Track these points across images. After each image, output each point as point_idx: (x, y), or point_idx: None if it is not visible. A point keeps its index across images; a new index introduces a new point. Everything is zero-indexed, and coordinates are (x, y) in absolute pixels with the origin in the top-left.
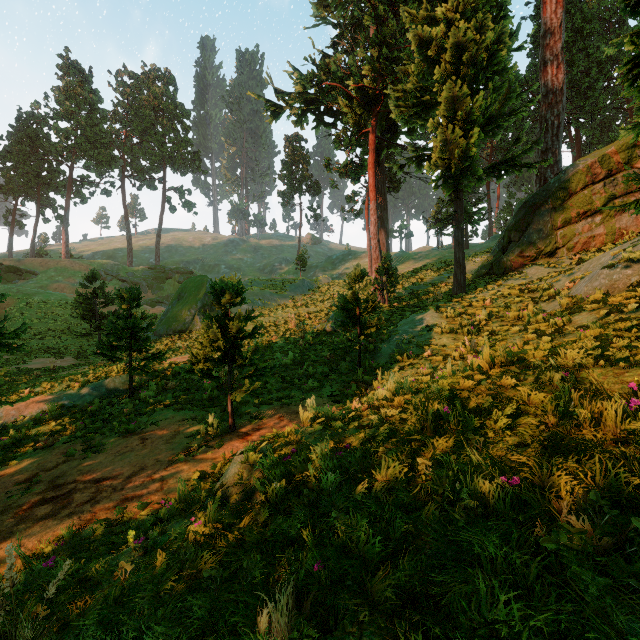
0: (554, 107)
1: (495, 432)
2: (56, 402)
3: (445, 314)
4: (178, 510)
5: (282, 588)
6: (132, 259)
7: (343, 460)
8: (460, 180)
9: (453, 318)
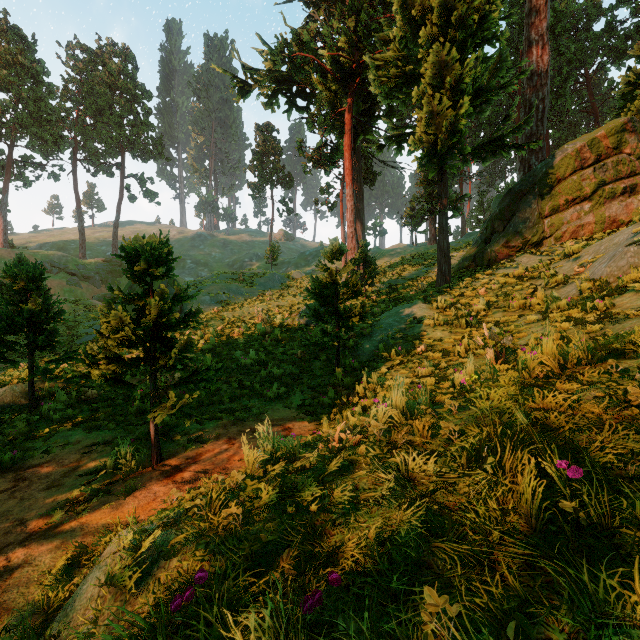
0: (539, 90)
1: None
2: None
3: (435, 304)
4: None
5: None
6: (85, 251)
7: None
8: (446, 159)
9: (444, 309)
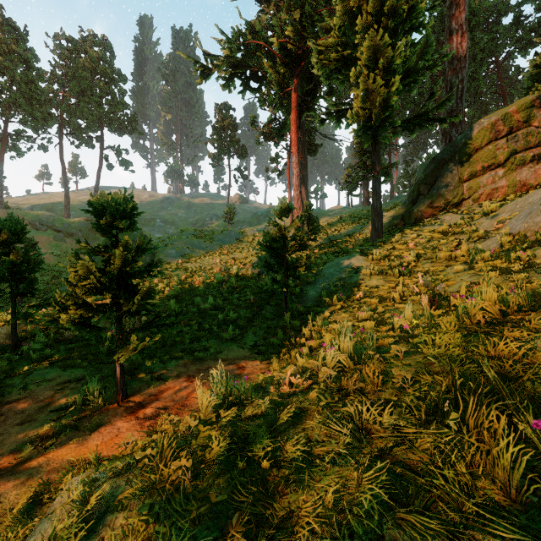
0: (459, 72)
1: None
2: None
3: (371, 256)
4: None
5: None
6: (70, 211)
7: None
8: (379, 131)
9: (379, 260)
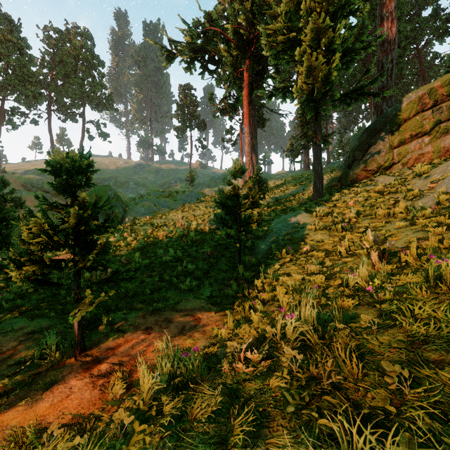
0: (389, 53)
1: None
2: None
3: (314, 213)
4: None
5: None
6: None
7: None
8: (320, 104)
9: (322, 217)
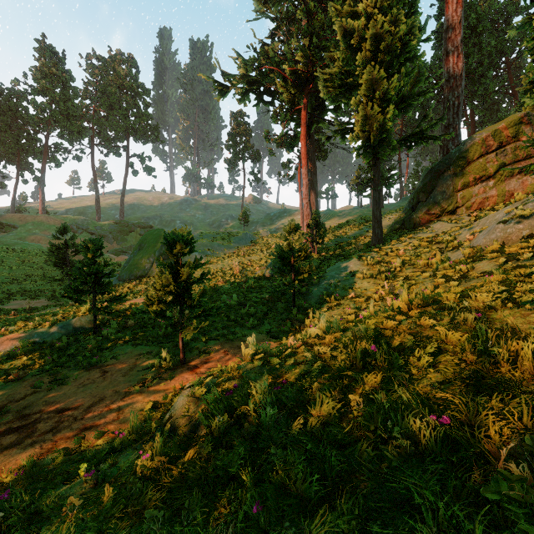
0: (455, 90)
1: (418, 369)
2: (28, 339)
3: (366, 262)
4: (130, 440)
5: (222, 527)
6: (100, 215)
7: (280, 395)
8: (378, 149)
9: (372, 265)
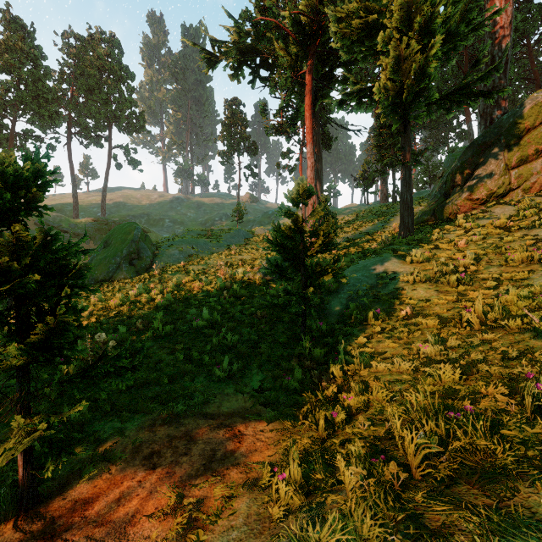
0: (502, 42)
1: None
2: None
3: (409, 258)
4: None
5: None
6: (78, 212)
7: None
8: (410, 109)
9: (420, 263)
